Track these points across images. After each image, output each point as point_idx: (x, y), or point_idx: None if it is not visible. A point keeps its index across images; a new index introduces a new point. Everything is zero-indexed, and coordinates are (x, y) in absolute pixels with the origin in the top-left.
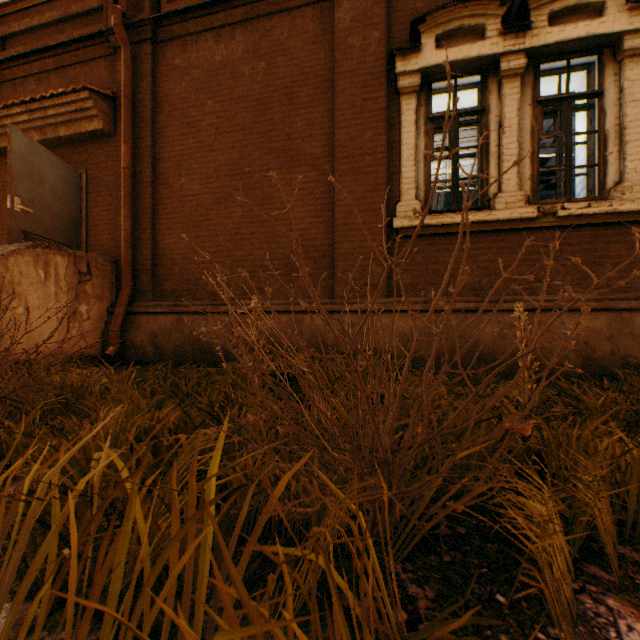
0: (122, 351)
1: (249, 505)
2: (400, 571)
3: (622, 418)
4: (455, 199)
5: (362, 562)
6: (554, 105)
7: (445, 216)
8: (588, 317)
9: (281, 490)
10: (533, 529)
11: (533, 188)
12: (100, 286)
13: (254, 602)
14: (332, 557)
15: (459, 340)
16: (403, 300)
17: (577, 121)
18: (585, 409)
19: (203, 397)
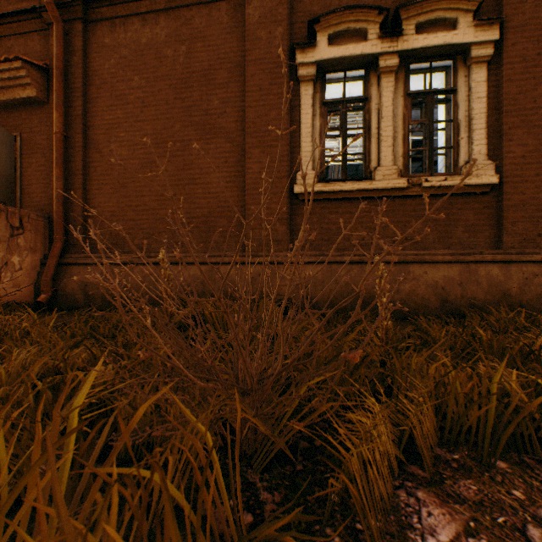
0: (54, 298)
1: (135, 432)
2: (257, 481)
3: (458, 347)
4: (344, 171)
5: (204, 476)
6: (420, 98)
7: (336, 184)
8: (445, 268)
9: (139, 417)
10: (352, 439)
11: (404, 164)
12: (33, 239)
13: (73, 519)
14: (170, 473)
15: (346, 287)
16: (272, 252)
17: (440, 112)
18: (432, 341)
19: (118, 338)
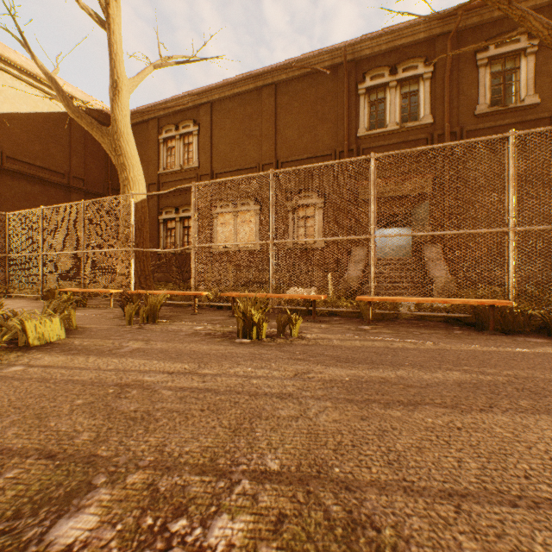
0: None
1: None
2: None
3: None
4: None
5: None
6: None
7: None
8: None
9: None
10: None
11: None
12: None
13: None
14: None
15: None
16: None
17: None
18: None
19: None
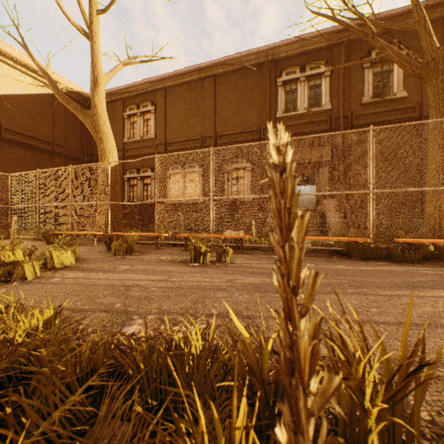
0: None
1: None
2: None
3: None
4: None
5: None
6: None
7: None
8: None
9: None
10: None
11: None
12: None
13: None
14: None
15: None
16: None
17: None
18: None
19: None
